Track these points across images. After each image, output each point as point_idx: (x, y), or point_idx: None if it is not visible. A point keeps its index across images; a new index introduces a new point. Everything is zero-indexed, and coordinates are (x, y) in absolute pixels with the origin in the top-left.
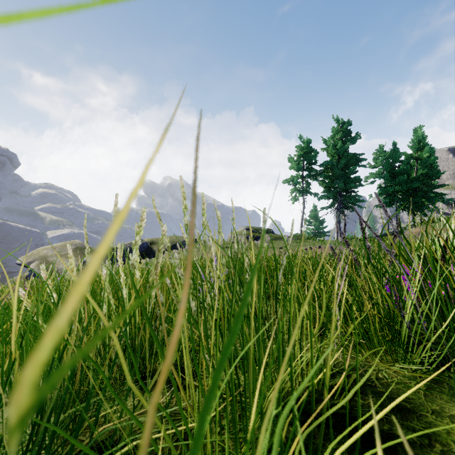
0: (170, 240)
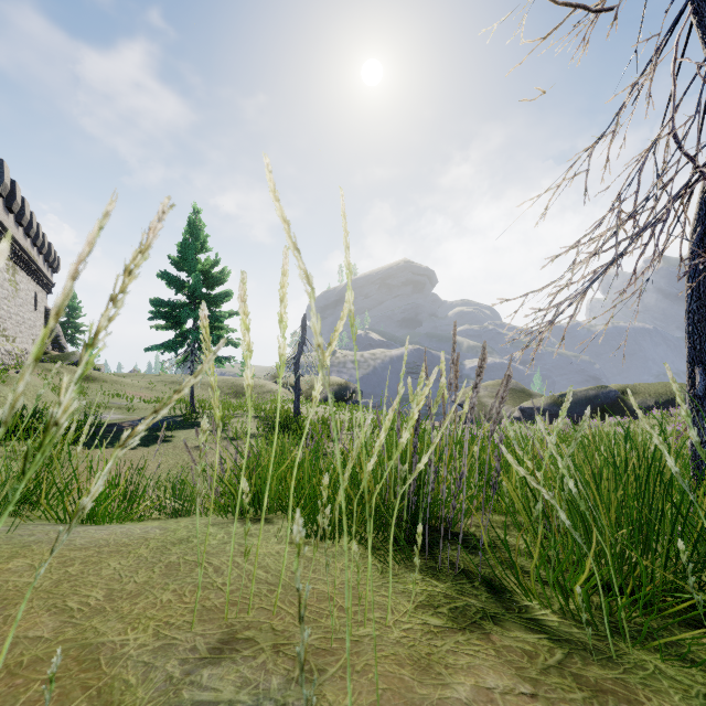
0: (662, 390)
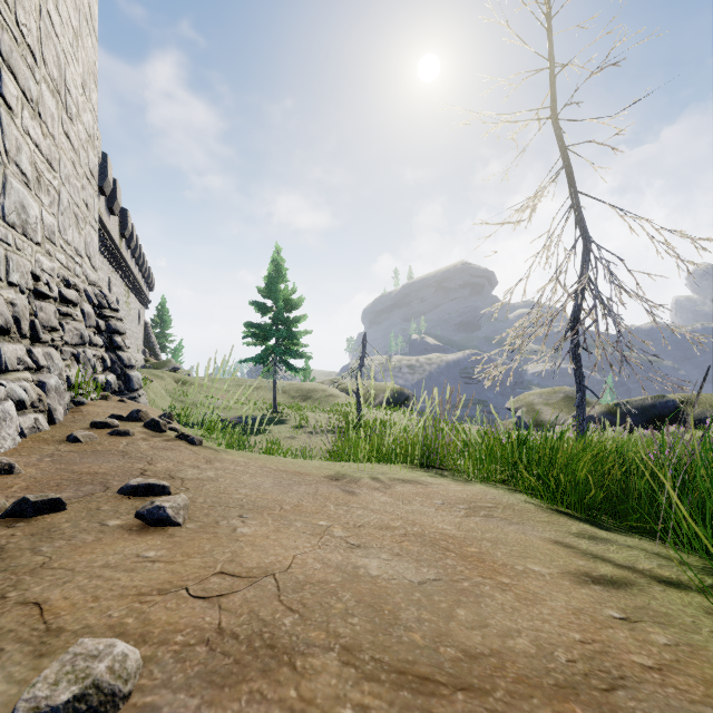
0: None
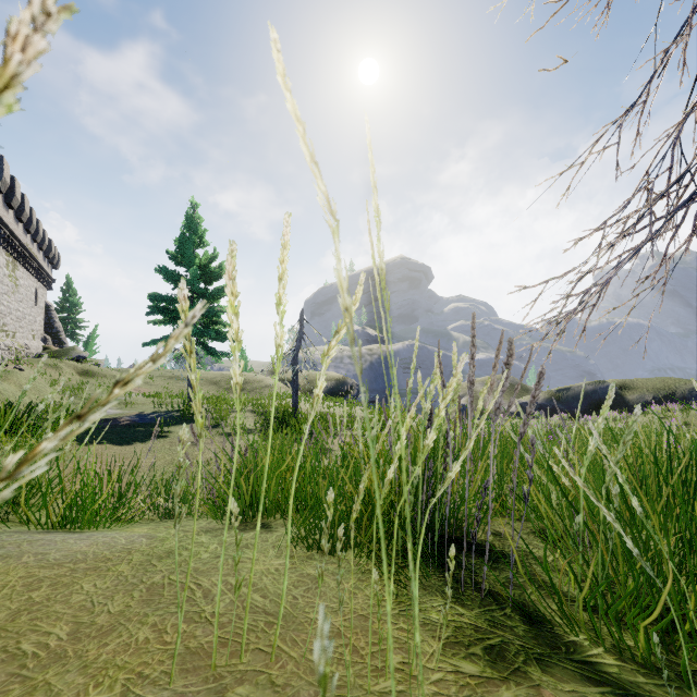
0: (660, 385)
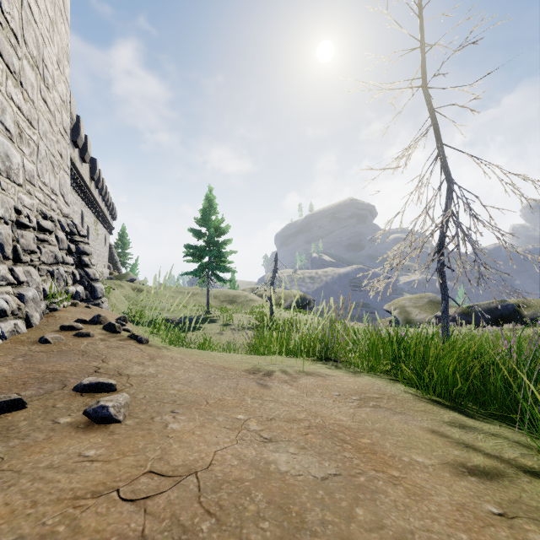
0: None
